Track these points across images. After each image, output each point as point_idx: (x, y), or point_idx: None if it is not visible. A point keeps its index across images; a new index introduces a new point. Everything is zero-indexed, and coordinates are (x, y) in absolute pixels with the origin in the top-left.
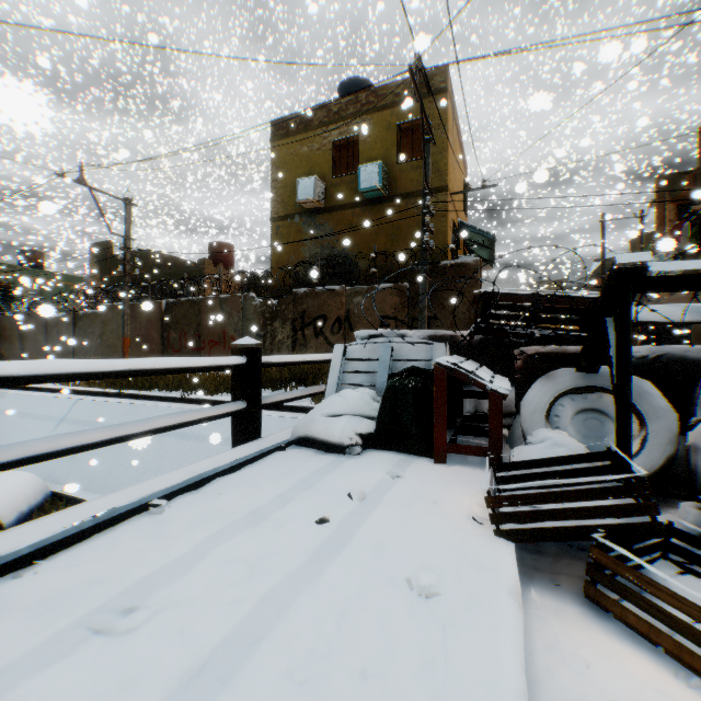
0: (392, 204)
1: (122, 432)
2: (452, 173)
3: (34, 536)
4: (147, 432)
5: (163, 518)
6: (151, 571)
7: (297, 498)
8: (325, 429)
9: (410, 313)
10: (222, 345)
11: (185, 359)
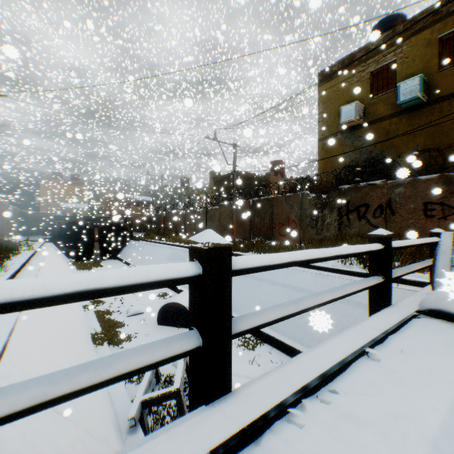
0: (431, 107)
1: (334, 296)
2: None
3: (326, 363)
4: (342, 296)
5: (384, 366)
6: (438, 422)
7: None
8: None
9: None
10: (287, 226)
11: (357, 247)
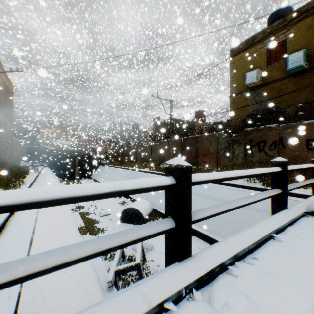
0: (311, 72)
1: (250, 200)
2: None
3: (248, 242)
4: (255, 201)
5: (285, 245)
6: None
7: None
8: None
9: None
10: (207, 156)
11: (264, 169)
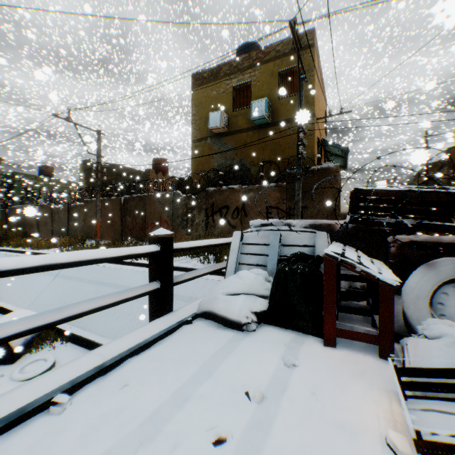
0: (274, 127)
1: (34, 324)
2: (317, 104)
3: None
4: (62, 320)
5: (60, 421)
6: None
7: (195, 394)
8: (225, 307)
9: (287, 204)
10: (159, 226)
11: (102, 251)
